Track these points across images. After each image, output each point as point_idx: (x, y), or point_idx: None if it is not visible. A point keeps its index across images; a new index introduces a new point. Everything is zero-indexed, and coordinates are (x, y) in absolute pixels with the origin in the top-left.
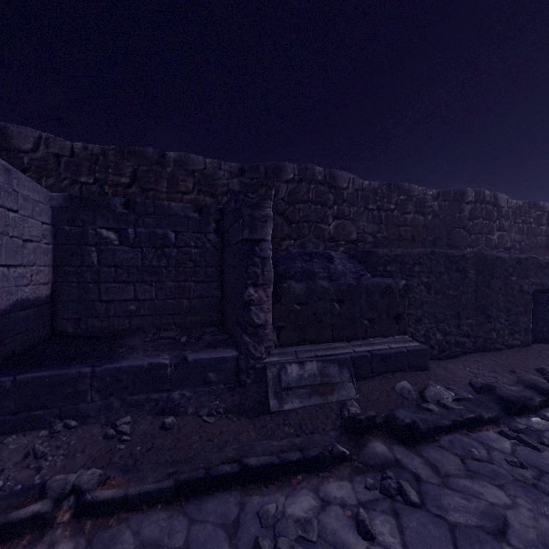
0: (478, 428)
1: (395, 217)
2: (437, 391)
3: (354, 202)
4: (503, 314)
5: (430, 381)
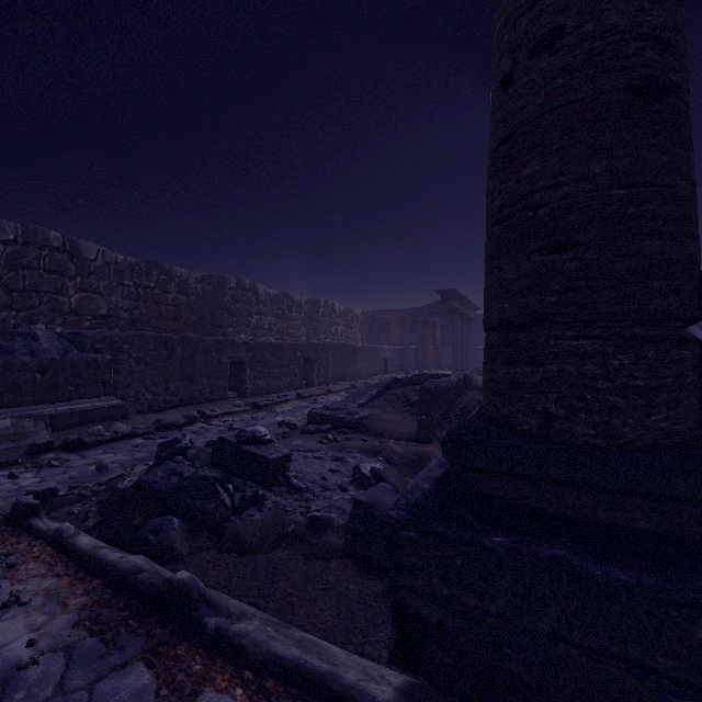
0: (132, 439)
1: (155, 295)
2: (119, 427)
3: (105, 275)
4: (206, 378)
5: (116, 421)
